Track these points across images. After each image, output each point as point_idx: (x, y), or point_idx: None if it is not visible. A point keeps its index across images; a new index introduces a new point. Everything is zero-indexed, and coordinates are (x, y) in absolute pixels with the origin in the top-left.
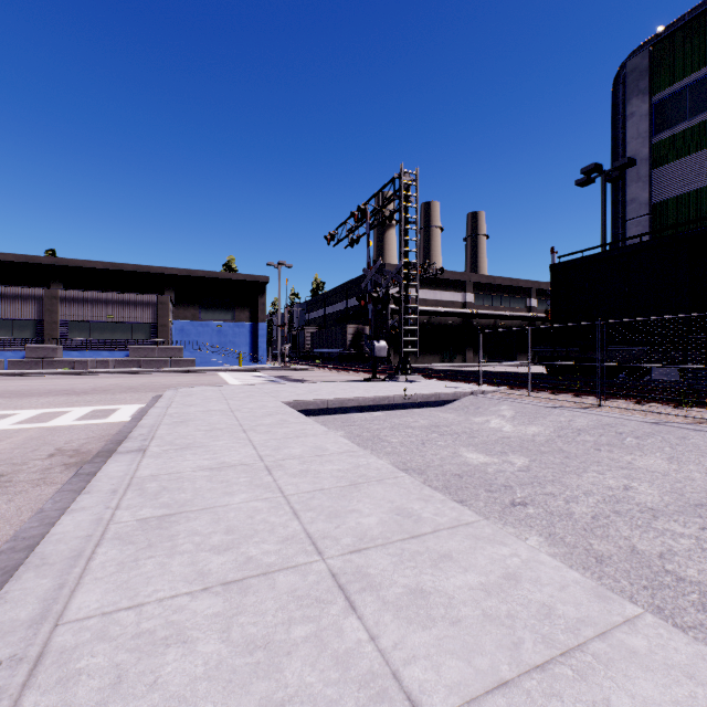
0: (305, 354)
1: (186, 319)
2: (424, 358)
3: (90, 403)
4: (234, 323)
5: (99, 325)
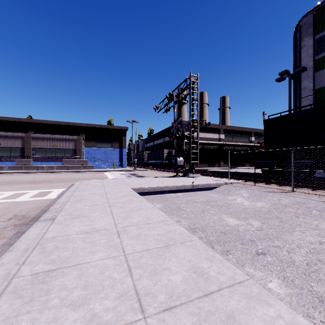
0: (144, 163)
1: (89, 147)
2: (200, 165)
3: (39, 188)
4: (112, 148)
5: (50, 150)
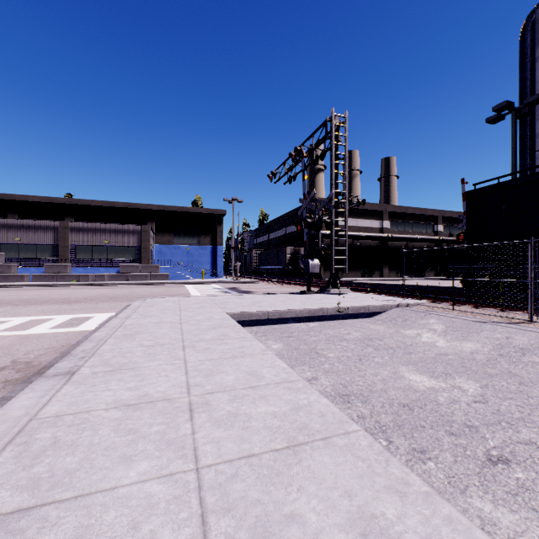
0: (253, 270)
1: (163, 244)
2: (348, 273)
3: (73, 311)
4: (199, 246)
5: (98, 248)
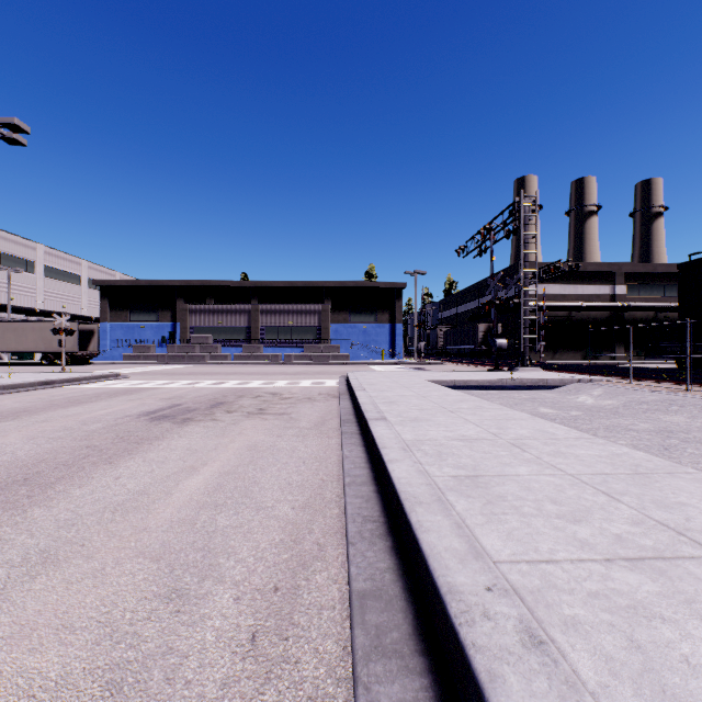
0: (438, 350)
1: (339, 322)
2: (562, 355)
3: (306, 379)
4: (376, 324)
5: (283, 329)
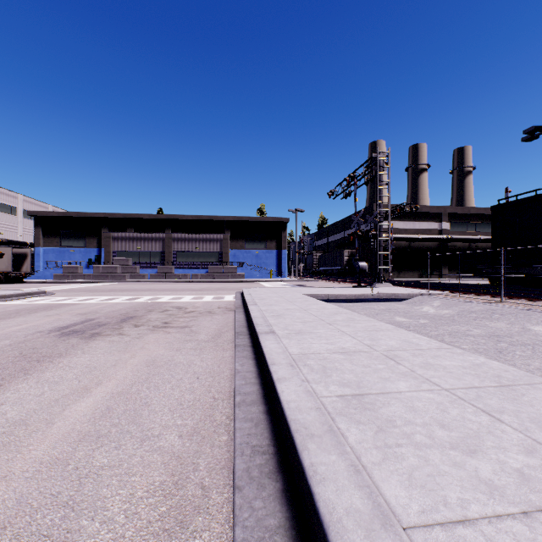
0: (313, 271)
1: (236, 248)
2: (405, 274)
3: (209, 294)
4: (266, 250)
5: (192, 253)
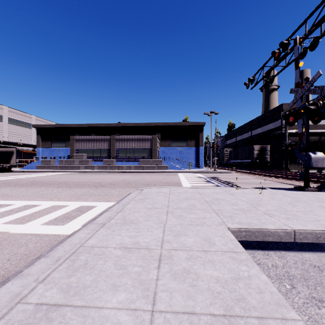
0: (224, 163)
1: (165, 146)
2: None
3: (89, 197)
4: (187, 147)
5: (129, 150)
